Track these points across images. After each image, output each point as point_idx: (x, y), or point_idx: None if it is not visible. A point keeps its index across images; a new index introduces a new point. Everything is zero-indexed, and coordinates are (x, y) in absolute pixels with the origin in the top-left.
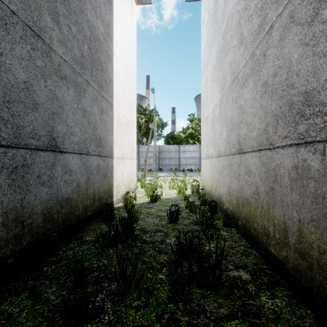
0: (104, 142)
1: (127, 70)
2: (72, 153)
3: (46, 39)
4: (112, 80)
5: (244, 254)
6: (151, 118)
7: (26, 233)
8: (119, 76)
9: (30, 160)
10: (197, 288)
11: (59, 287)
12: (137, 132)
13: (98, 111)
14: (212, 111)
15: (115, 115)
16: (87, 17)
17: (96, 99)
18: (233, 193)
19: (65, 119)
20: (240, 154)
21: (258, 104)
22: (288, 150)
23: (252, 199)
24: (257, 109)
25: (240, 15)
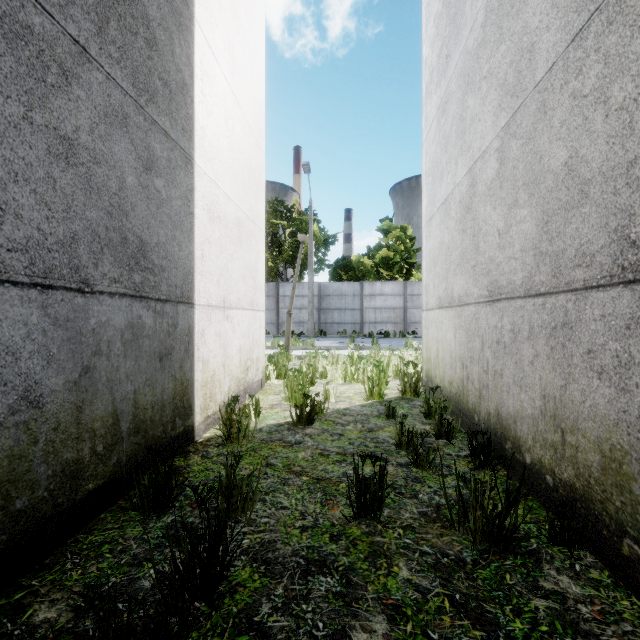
0: (161, 258)
1: (239, 85)
2: None
3: None
4: (190, 89)
5: None
6: (303, 228)
7: None
8: (215, 90)
9: None
10: None
11: None
12: (274, 255)
13: (135, 159)
14: (464, 177)
15: (201, 188)
16: None
17: (126, 120)
18: (583, 425)
19: None
20: (635, 283)
21: None
22: None
23: None
24: None
25: None
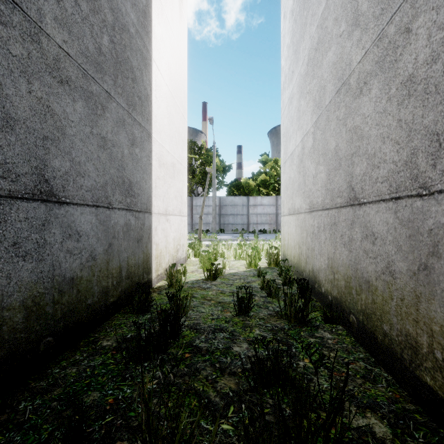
0: (138, 189)
1: (173, 86)
2: (82, 204)
3: (31, 11)
4: (150, 97)
5: (368, 378)
6: (209, 160)
7: None
8: (162, 93)
9: None
10: None
11: None
12: (189, 178)
13: (127, 141)
14: (300, 143)
15: (155, 149)
16: None
17: (124, 122)
18: (339, 269)
19: (68, 149)
20: (353, 206)
21: (392, 120)
22: None
23: (378, 282)
24: (391, 127)
25: None
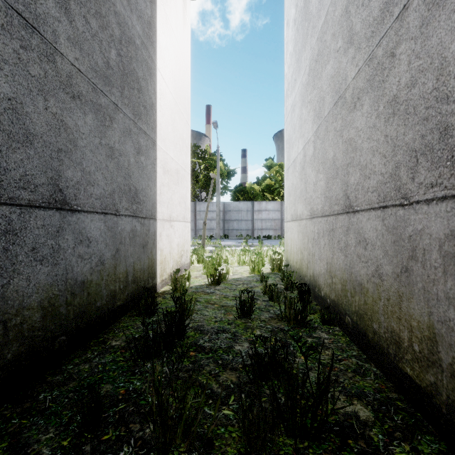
0: (143, 196)
1: (177, 93)
2: (91, 212)
3: (47, 34)
4: (155, 105)
5: (358, 372)
6: (213, 164)
7: (12, 340)
8: (166, 101)
9: (19, 223)
10: (286, 437)
11: (59, 431)
12: (193, 183)
13: (133, 150)
14: (302, 150)
15: (160, 157)
16: (116, 8)
17: (130, 132)
18: (337, 273)
19: (80, 160)
20: (348, 213)
21: (380, 135)
22: (438, 206)
23: (369, 284)
24: (379, 142)
25: (348, 0)
